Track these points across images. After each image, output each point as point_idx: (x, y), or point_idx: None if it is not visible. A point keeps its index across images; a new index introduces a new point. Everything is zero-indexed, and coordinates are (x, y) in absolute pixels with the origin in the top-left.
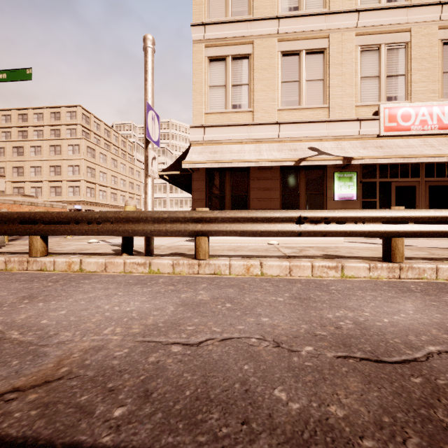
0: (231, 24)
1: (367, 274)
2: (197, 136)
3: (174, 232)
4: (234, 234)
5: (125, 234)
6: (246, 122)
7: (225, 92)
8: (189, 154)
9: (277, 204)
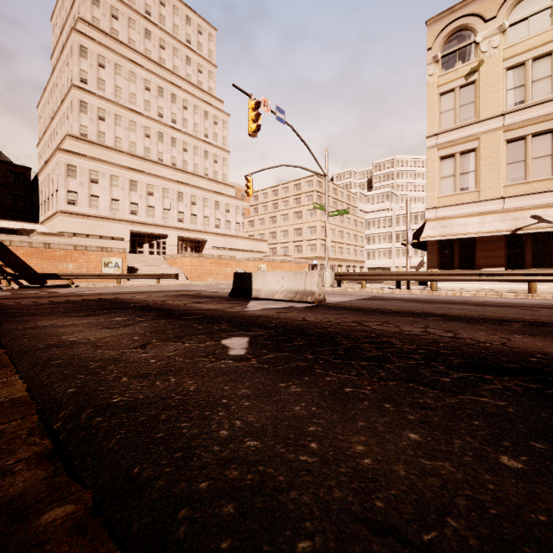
0: (459, 129)
1: (514, 298)
2: (431, 215)
3: (421, 280)
4: (448, 280)
5: (400, 280)
6: (472, 201)
7: (453, 179)
8: (424, 229)
9: (502, 260)
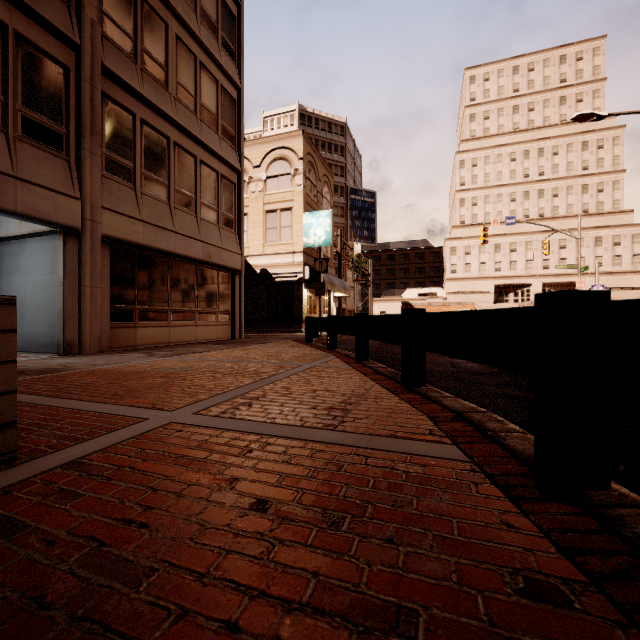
0: None
1: None
2: None
3: None
4: None
5: None
6: None
7: None
8: None
9: None
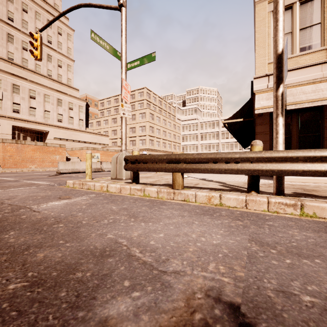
0: None
1: None
2: (261, 85)
3: None
4: None
5: (267, 174)
6: (319, 61)
7: (291, 38)
8: (256, 101)
9: None
